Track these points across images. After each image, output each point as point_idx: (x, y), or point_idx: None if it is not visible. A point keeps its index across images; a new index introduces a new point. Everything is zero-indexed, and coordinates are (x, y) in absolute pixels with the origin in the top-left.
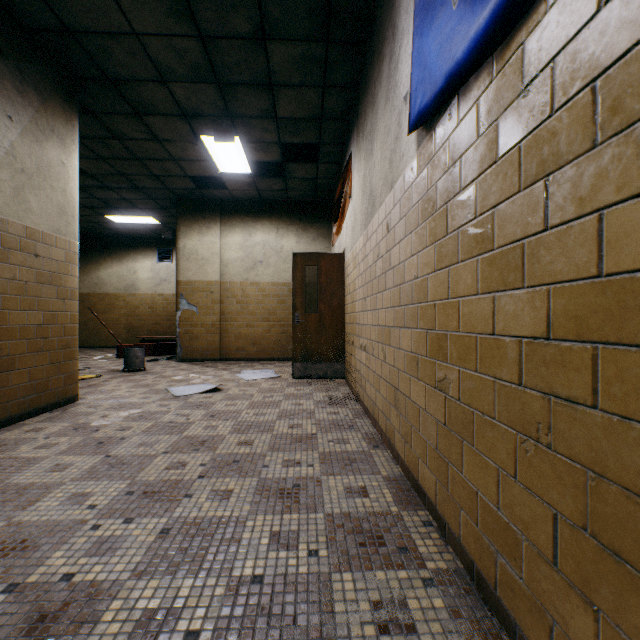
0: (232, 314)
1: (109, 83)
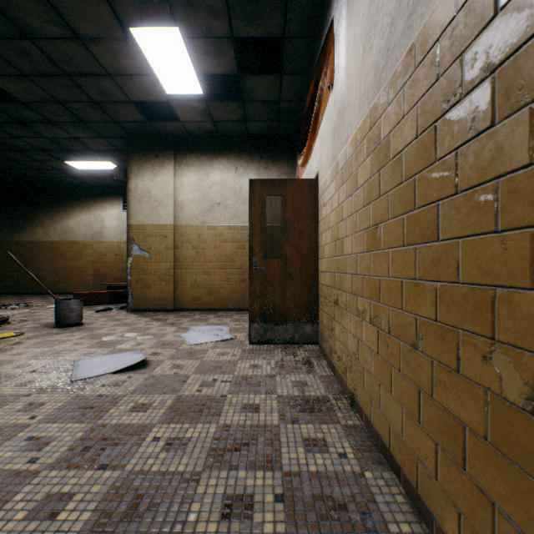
0: (187, 260)
1: None
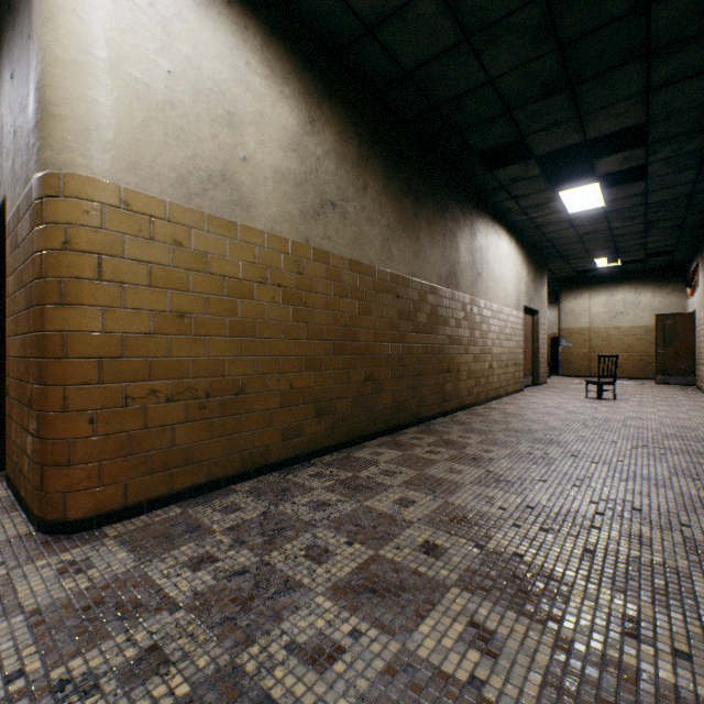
0: (597, 348)
1: (560, 256)
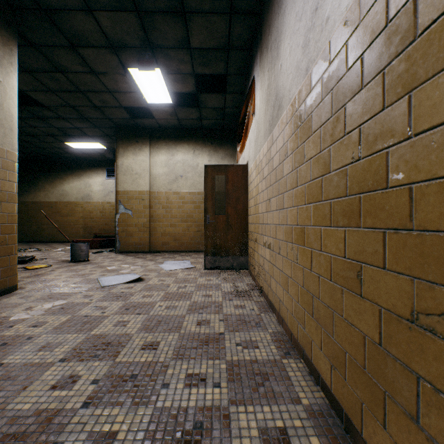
0: (159, 216)
1: (43, 13)
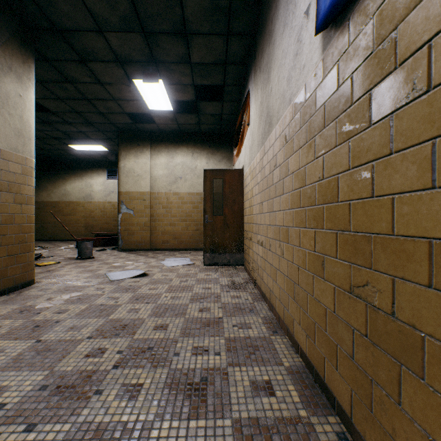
0: (159, 216)
1: (58, 33)
